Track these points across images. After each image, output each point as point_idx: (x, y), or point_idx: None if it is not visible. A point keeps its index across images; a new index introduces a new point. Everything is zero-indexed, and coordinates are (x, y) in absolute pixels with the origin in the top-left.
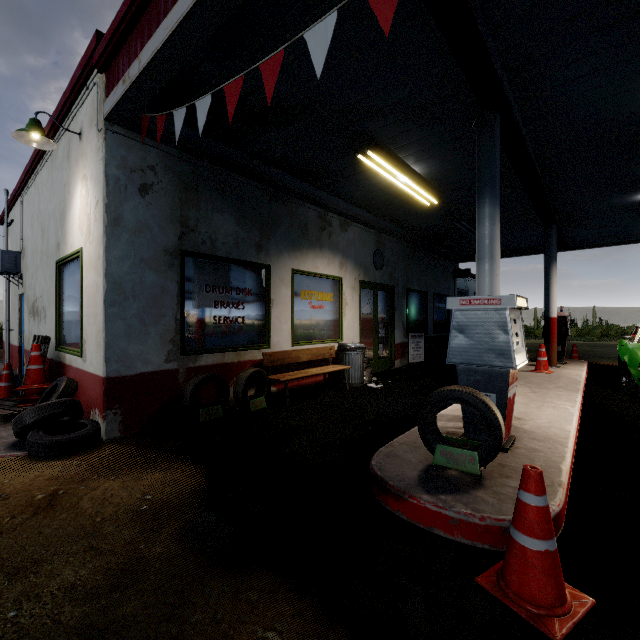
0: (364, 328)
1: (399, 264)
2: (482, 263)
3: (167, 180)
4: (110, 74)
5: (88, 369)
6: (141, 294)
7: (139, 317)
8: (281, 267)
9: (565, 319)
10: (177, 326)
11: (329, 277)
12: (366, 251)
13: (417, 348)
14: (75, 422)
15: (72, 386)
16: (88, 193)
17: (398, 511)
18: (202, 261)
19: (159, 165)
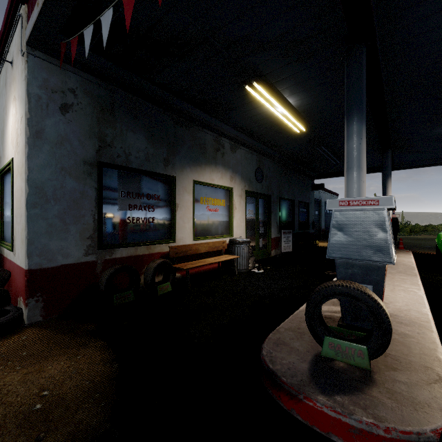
0: (248, 226)
1: (274, 179)
2: (351, 172)
3: (86, 102)
4: (30, 3)
5: (16, 262)
6: (62, 197)
7: (60, 217)
8: (184, 178)
9: (396, 220)
10: (95, 225)
11: (222, 187)
12: (250, 168)
13: (287, 241)
14: (0, 309)
15: (4, 276)
16: (16, 111)
17: (292, 410)
18: (118, 171)
19: (79, 89)
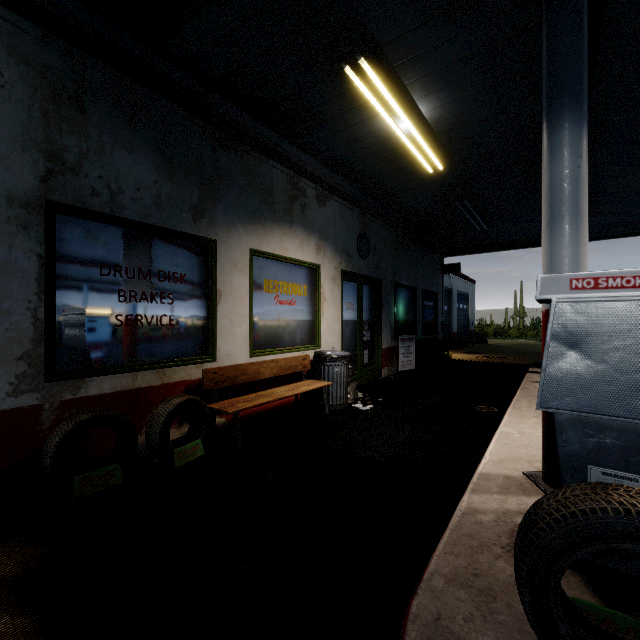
0: (346, 330)
1: (386, 253)
2: (560, 224)
3: (14, 74)
4: None
5: None
6: None
7: None
8: (233, 245)
9: None
10: (37, 331)
11: (302, 263)
12: (349, 234)
13: (407, 353)
14: None
15: None
16: None
17: None
18: (93, 224)
19: None
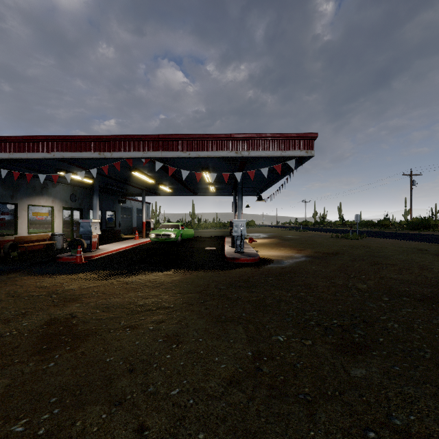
0: (66, 226)
1: (85, 199)
2: (94, 210)
3: None
4: None
5: None
6: None
7: None
8: (23, 204)
9: (150, 222)
10: None
11: (47, 206)
12: (66, 194)
13: None
14: None
15: None
16: None
17: (61, 261)
18: None
19: None
